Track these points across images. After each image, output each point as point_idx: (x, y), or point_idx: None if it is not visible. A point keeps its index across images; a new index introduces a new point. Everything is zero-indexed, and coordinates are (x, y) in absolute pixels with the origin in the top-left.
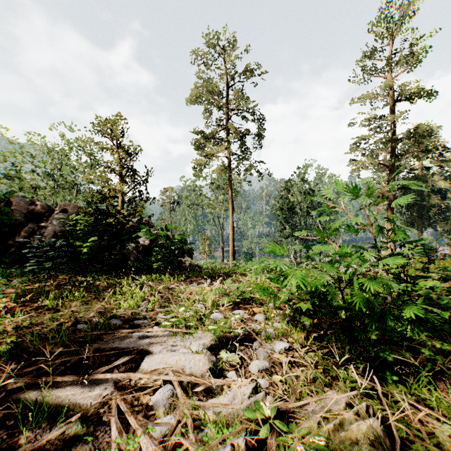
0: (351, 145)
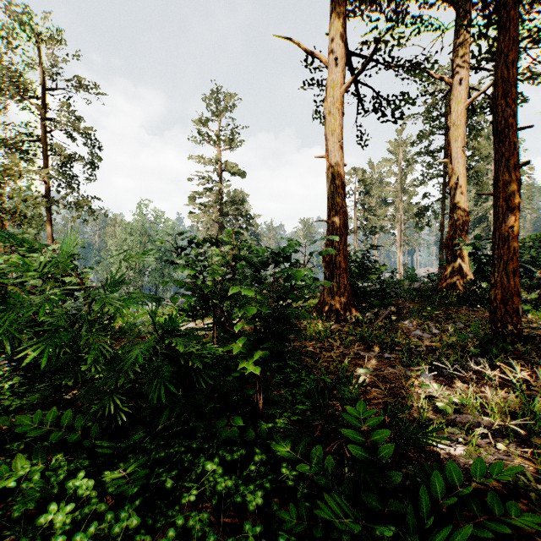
0: (190, 198)
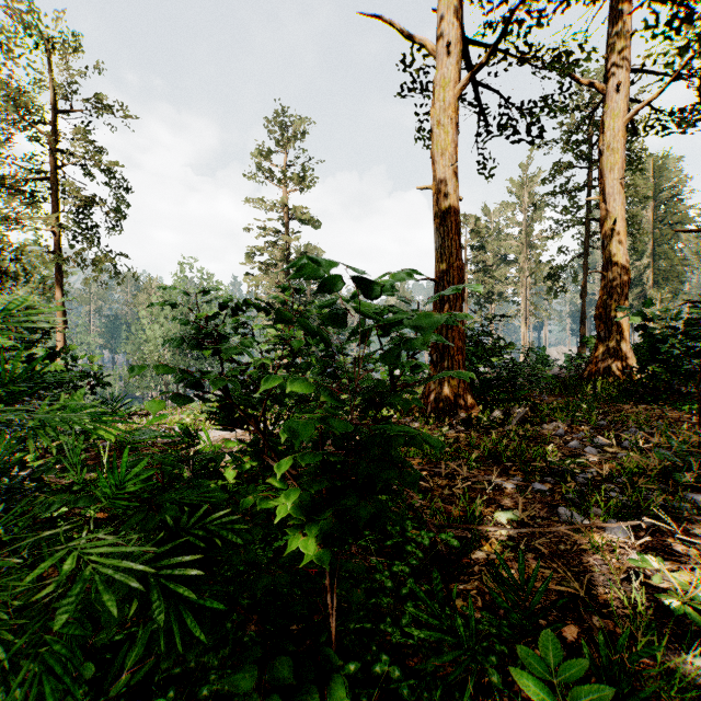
0: (247, 254)
